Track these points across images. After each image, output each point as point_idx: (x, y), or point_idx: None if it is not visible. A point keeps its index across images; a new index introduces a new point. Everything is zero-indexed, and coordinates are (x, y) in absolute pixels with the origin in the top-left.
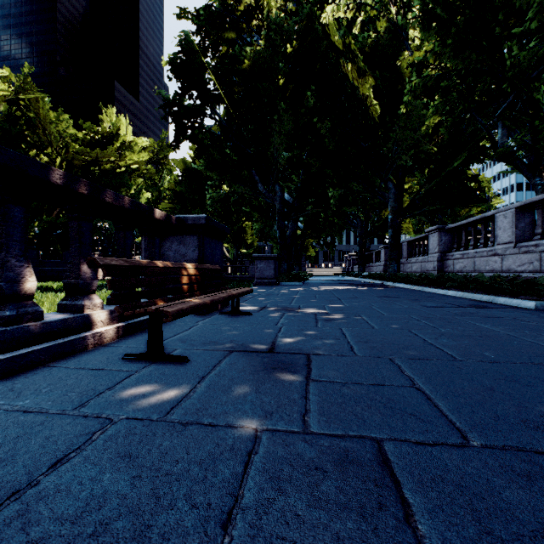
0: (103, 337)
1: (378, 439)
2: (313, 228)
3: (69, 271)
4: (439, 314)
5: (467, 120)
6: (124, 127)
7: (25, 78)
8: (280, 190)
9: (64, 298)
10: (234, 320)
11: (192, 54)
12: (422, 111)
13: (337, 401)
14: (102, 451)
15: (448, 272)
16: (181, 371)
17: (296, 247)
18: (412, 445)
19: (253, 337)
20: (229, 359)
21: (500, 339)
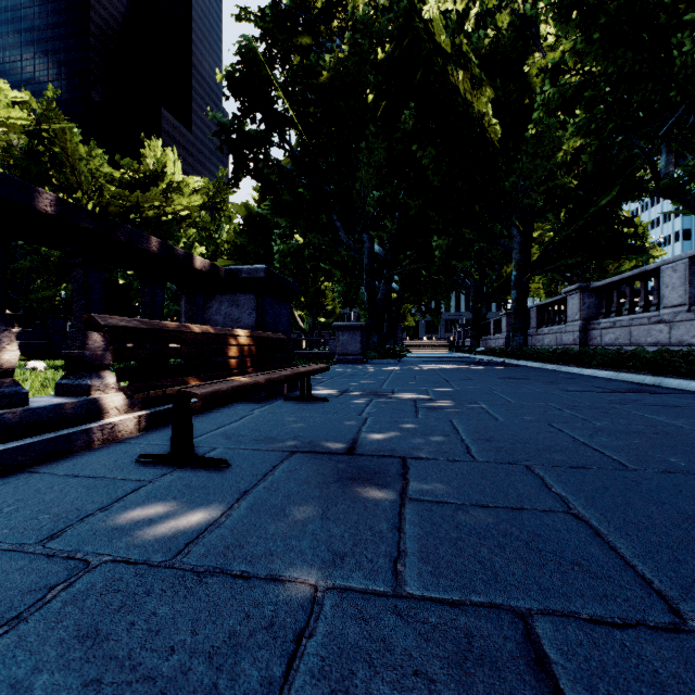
0: (116, 431)
1: (523, 612)
2: (412, 289)
3: (71, 338)
4: (588, 402)
5: (618, 143)
6: (172, 163)
7: (48, 104)
8: (368, 240)
9: (64, 376)
10: (302, 408)
11: (255, 66)
12: (558, 133)
13: (450, 536)
14: (52, 625)
15: (593, 346)
16: (215, 482)
17: (389, 315)
18: (585, 626)
19: (327, 432)
20: (289, 465)
21: (686, 438)
